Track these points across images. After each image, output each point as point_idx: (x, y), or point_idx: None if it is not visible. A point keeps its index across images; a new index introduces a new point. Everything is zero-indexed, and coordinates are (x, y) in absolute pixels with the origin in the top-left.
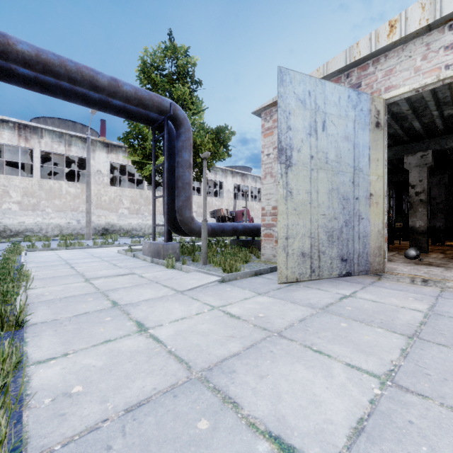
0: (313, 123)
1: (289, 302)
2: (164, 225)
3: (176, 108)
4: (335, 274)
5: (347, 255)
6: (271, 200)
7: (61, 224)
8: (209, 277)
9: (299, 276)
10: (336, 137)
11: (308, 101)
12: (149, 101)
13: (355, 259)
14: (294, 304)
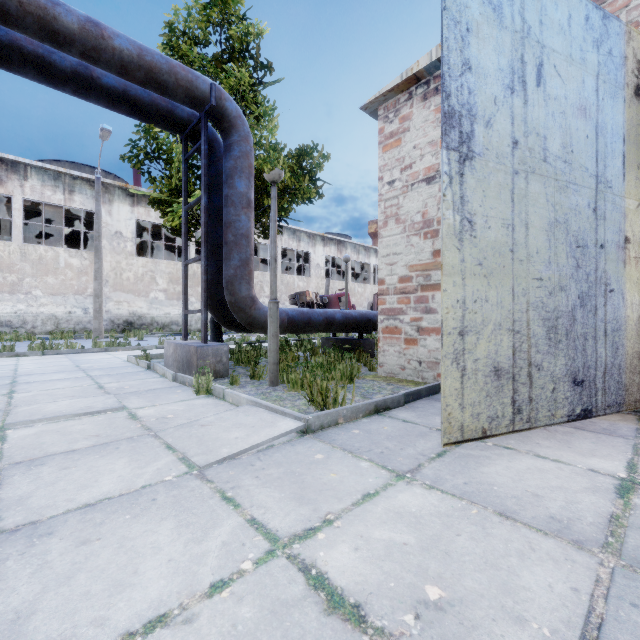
0: (519, 64)
1: (493, 513)
2: (201, 311)
3: (222, 96)
4: (562, 414)
5: (583, 372)
6: (397, 265)
7: (57, 314)
8: (275, 422)
9: (488, 424)
10: (563, 105)
11: (508, 10)
12: (169, 76)
13: (599, 379)
14: (509, 520)
